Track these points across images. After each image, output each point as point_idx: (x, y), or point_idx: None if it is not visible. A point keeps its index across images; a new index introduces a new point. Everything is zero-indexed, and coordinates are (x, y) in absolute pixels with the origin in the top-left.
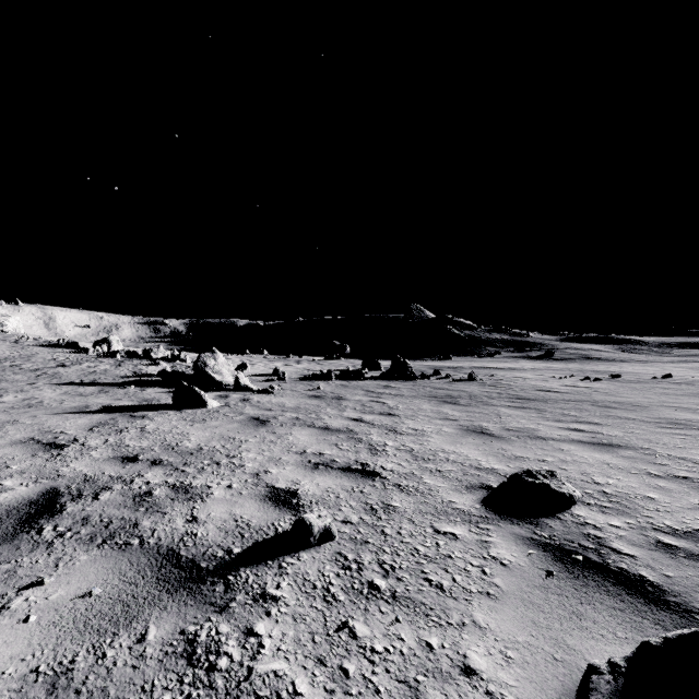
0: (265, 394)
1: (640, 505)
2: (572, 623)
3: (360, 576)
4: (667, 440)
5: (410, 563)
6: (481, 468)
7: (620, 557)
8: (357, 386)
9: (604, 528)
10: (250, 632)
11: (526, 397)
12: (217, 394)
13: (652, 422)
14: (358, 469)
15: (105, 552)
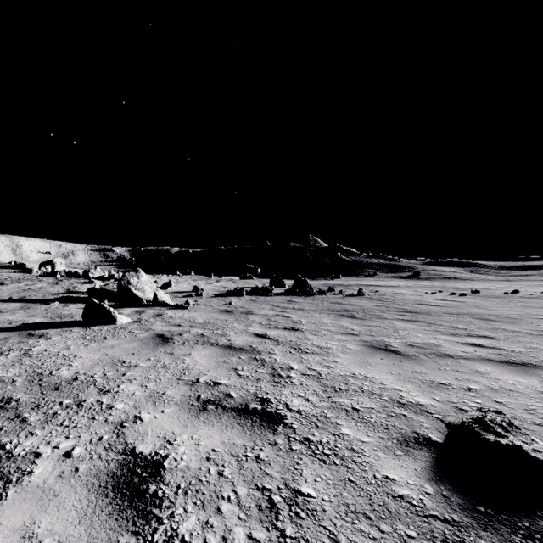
0: (180, 309)
1: None
2: None
3: None
4: None
5: None
6: (404, 403)
7: None
8: (265, 301)
9: None
10: None
11: (412, 310)
12: (135, 310)
13: (539, 335)
14: (257, 409)
15: None
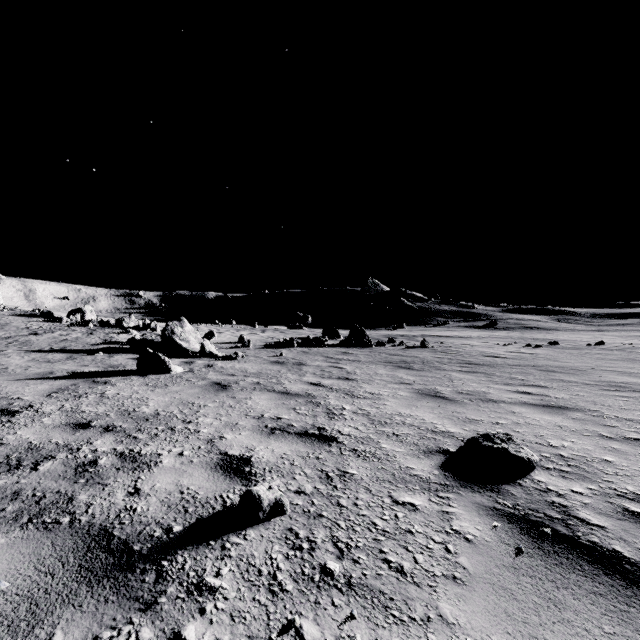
0: (230, 360)
1: (599, 468)
2: (551, 614)
3: (312, 557)
4: (612, 402)
5: (366, 540)
6: (437, 431)
7: (590, 529)
8: (317, 352)
9: (567, 494)
10: (177, 639)
11: (475, 362)
12: (183, 361)
13: (594, 384)
14: (315, 433)
15: (27, 533)
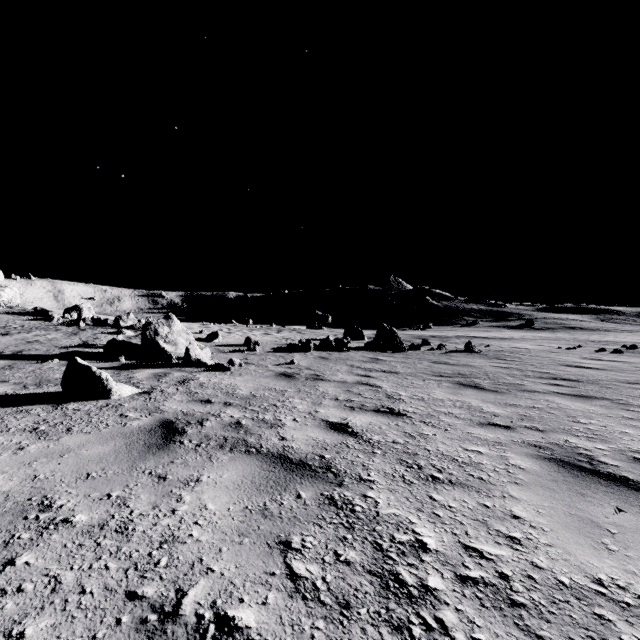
0: (220, 372)
1: None
2: None
3: None
4: None
5: None
6: None
7: None
8: (339, 358)
9: None
10: None
11: (562, 375)
12: (155, 372)
13: None
14: None
15: None
